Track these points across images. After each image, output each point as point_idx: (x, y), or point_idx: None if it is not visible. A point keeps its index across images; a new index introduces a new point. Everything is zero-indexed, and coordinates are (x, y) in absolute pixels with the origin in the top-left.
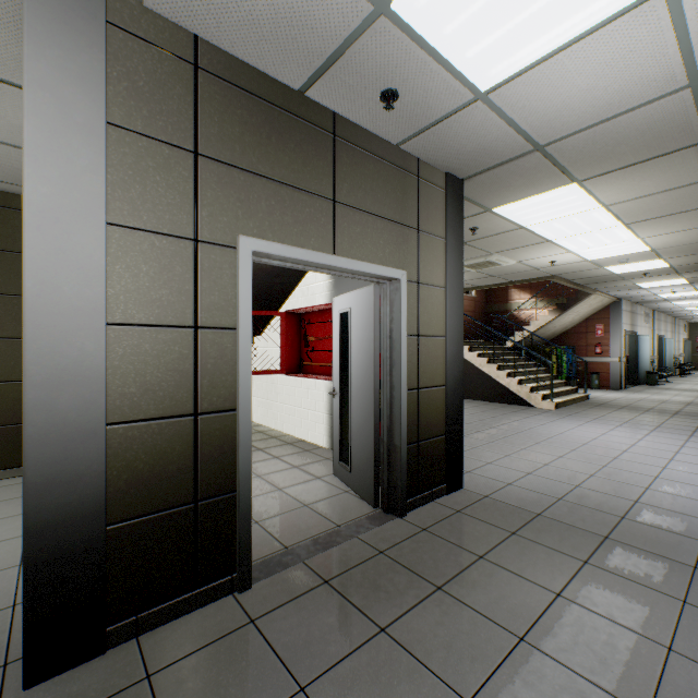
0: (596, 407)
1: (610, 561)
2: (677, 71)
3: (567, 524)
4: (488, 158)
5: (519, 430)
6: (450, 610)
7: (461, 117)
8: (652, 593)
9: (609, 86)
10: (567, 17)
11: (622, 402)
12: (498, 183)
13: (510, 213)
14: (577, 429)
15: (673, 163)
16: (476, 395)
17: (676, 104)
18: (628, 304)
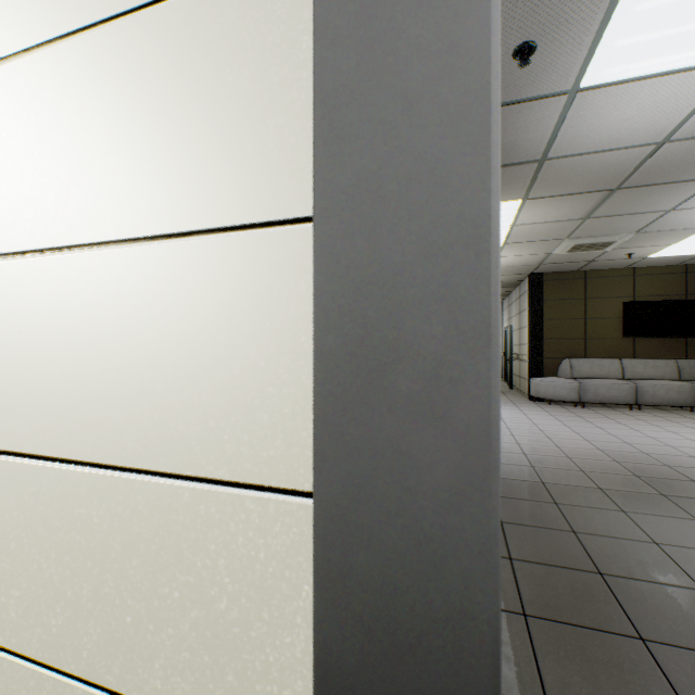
0: None
1: (630, 505)
2: (669, 129)
3: (568, 485)
4: (504, 156)
5: None
6: (639, 590)
7: (539, 105)
8: (681, 521)
9: (634, 123)
10: (693, 49)
11: None
12: None
13: None
14: None
15: (583, 200)
16: None
17: (639, 154)
18: None
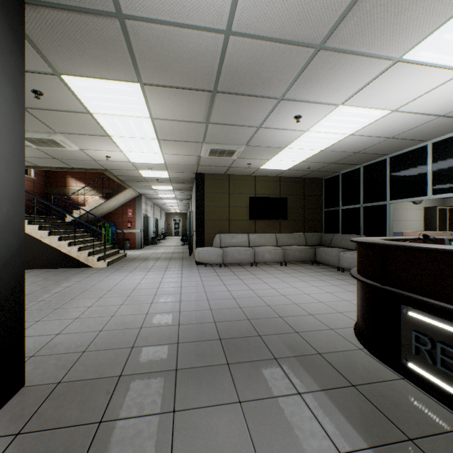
0: (132, 261)
1: (189, 395)
2: (226, 10)
3: (147, 372)
4: None
5: (84, 289)
6: None
7: None
8: (224, 410)
9: None
10: None
11: (145, 256)
12: (73, 40)
13: (81, 90)
14: (126, 278)
15: (195, 100)
16: (37, 264)
17: (215, 45)
18: (145, 199)
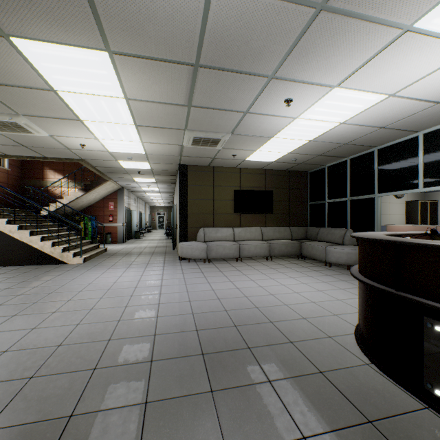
0: (112, 256)
1: None
2: None
3: (107, 409)
4: None
5: (52, 290)
6: None
7: None
8: None
9: None
10: None
11: (126, 251)
12: None
13: (38, 58)
14: (102, 276)
15: (175, 76)
16: (6, 261)
17: None
18: (127, 192)
